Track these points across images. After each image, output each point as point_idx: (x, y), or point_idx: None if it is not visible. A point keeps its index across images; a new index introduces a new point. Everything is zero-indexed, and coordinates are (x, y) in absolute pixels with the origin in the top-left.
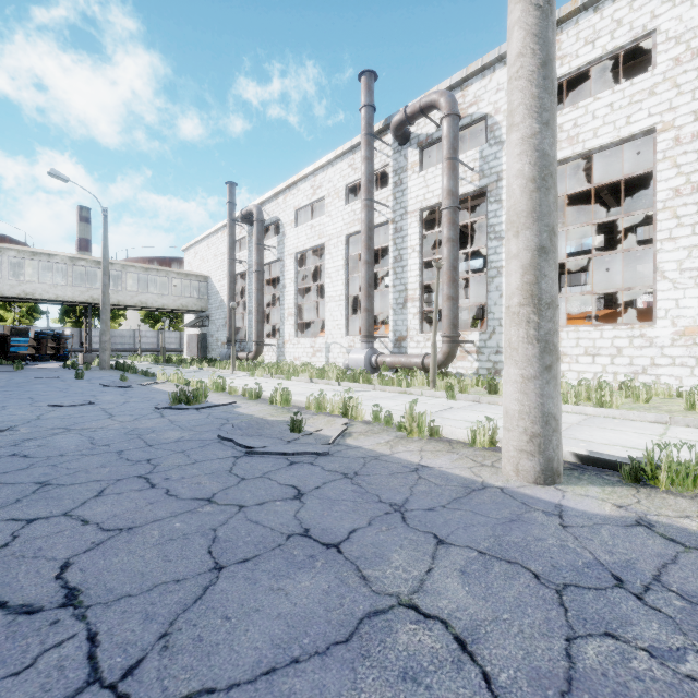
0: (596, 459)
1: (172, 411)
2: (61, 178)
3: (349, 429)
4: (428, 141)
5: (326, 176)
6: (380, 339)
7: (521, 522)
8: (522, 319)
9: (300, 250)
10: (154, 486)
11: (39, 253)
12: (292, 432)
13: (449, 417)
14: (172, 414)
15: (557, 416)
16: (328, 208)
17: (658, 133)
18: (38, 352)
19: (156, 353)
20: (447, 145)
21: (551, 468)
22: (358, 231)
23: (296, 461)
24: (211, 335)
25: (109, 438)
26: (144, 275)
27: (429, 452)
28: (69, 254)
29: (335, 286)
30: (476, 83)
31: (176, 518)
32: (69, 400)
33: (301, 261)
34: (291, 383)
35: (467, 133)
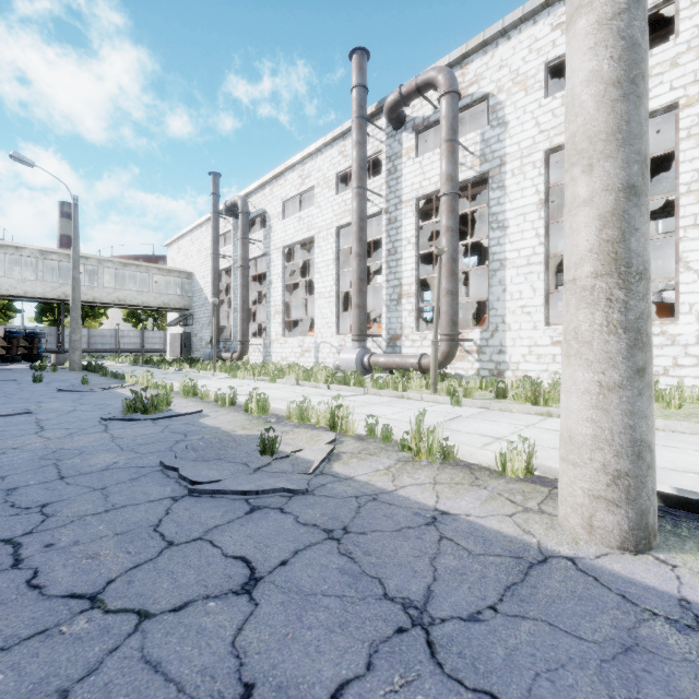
0: (689, 501)
1: (122, 423)
2: (25, 162)
3: (337, 448)
4: (424, 124)
5: (315, 164)
6: (372, 338)
7: (647, 656)
8: (600, 296)
9: (287, 243)
10: (16, 565)
11: (6, 245)
12: (263, 454)
13: (460, 429)
14: (119, 428)
15: (653, 444)
16: (317, 199)
17: (681, 109)
18: (9, 353)
19: (139, 354)
20: (446, 126)
21: (645, 525)
22: (349, 223)
23: (258, 506)
24: (194, 334)
25: (12, 466)
26: (123, 271)
27: (445, 485)
28: (39, 247)
29: (324, 281)
30: (476, 60)
31: (5, 656)
32: (4, 409)
33: (289, 255)
34: (275, 386)
35: (465, 119)
